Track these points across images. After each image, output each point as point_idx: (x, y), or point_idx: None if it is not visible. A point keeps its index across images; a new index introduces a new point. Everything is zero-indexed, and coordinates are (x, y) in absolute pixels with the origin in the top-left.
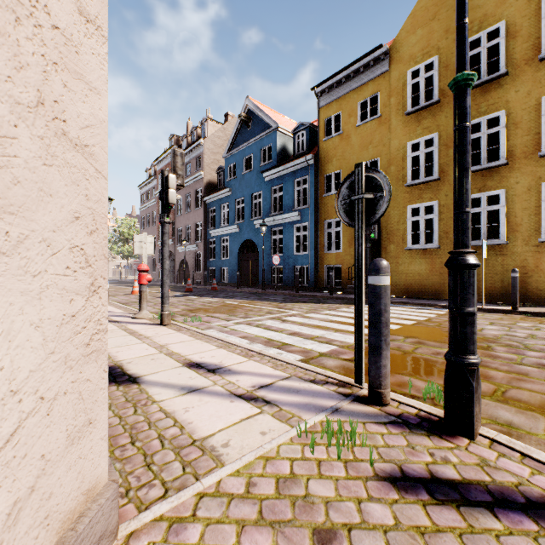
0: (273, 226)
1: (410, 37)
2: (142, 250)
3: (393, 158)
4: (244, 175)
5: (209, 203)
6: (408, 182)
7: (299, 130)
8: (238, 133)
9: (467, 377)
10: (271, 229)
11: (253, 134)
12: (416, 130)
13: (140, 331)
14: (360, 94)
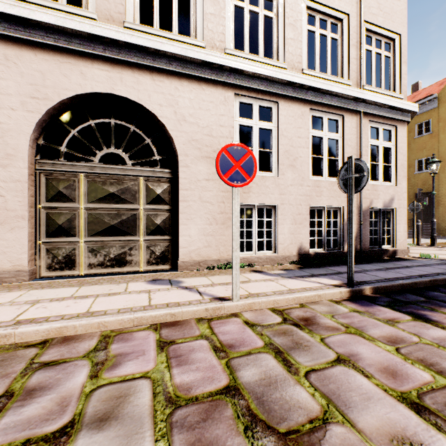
0: None
1: None
2: None
3: (441, 157)
4: None
5: None
6: None
7: None
8: None
9: (433, 237)
10: None
11: None
12: None
13: None
14: (417, 120)
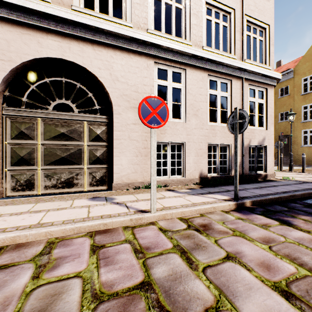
0: None
1: (303, 65)
2: None
3: (295, 111)
4: None
5: None
6: (302, 121)
7: None
8: None
9: (291, 165)
10: None
11: None
12: (306, 101)
13: None
14: (280, 86)
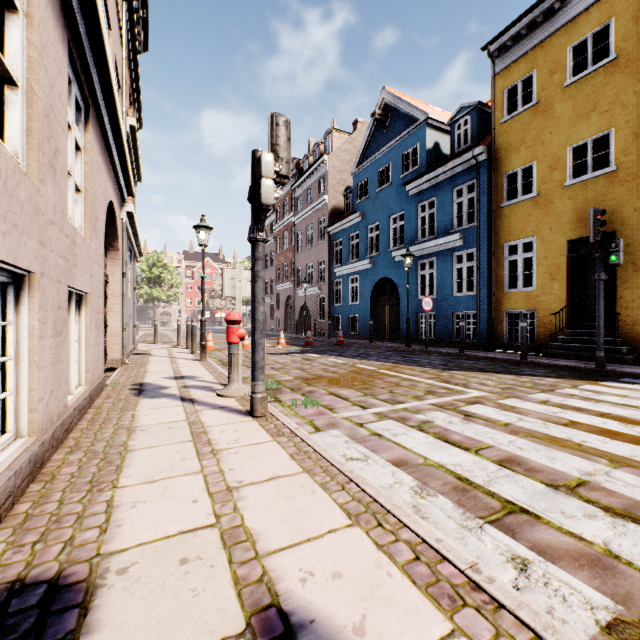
0: (420, 257)
1: None
2: (235, 291)
3: None
4: (379, 193)
5: (333, 235)
6: None
7: (460, 117)
8: (370, 139)
9: None
10: (417, 262)
11: (391, 136)
12: None
13: (211, 431)
14: (573, 33)
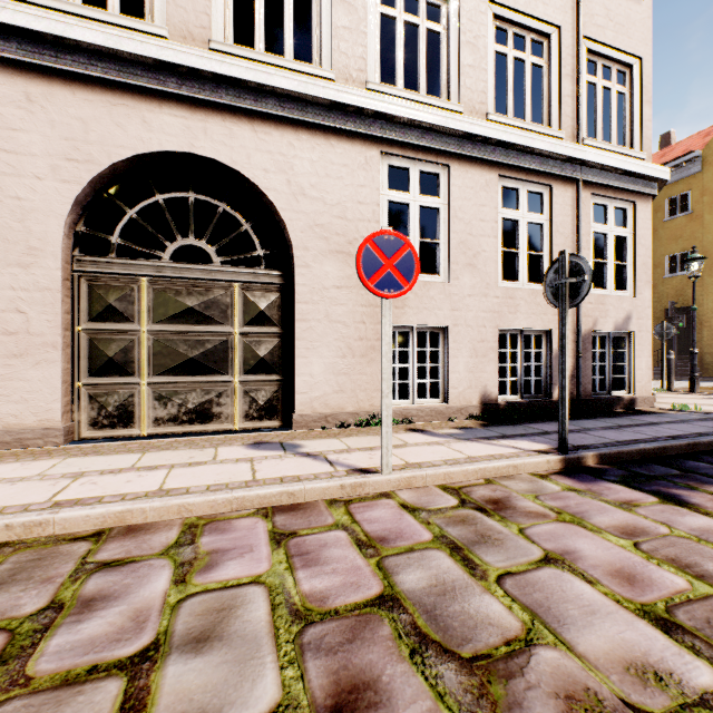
0: None
1: None
2: None
3: (706, 252)
4: None
5: None
6: None
7: None
8: None
9: (694, 379)
10: None
11: None
12: None
13: None
14: (668, 192)
